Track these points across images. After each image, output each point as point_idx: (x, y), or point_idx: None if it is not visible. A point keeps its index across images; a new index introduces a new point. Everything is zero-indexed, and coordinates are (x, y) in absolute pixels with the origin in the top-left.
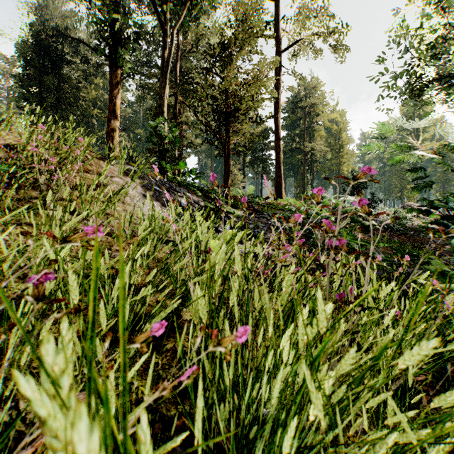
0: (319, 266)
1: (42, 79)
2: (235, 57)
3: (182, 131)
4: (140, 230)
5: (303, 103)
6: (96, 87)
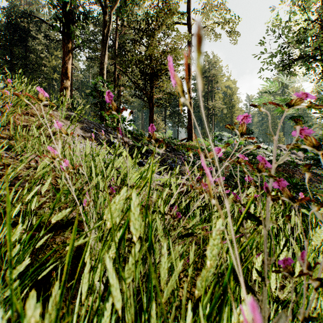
0: (251, 216)
1: (12, 49)
2: (157, 31)
3: (120, 91)
4: (40, 166)
5: (207, 73)
6: (55, 58)
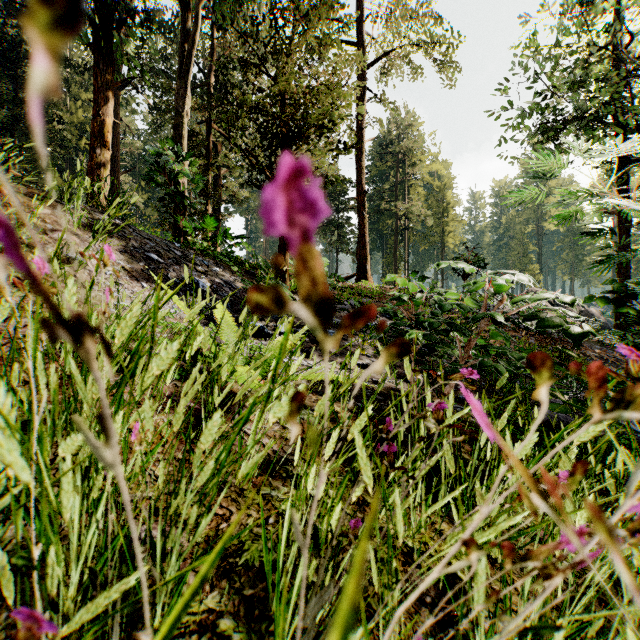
0: None
1: None
2: (297, 44)
3: (220, 178)
4: None
5: (395, 146)
6: (84, 105)
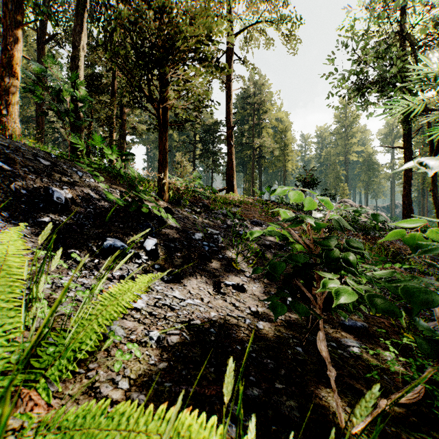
0: None
1: None
2: None
3: (125, 115)
4: None
5: (253, 99)
6: None
